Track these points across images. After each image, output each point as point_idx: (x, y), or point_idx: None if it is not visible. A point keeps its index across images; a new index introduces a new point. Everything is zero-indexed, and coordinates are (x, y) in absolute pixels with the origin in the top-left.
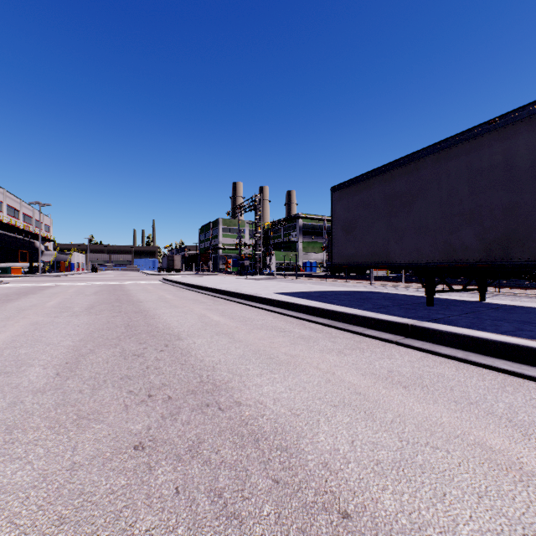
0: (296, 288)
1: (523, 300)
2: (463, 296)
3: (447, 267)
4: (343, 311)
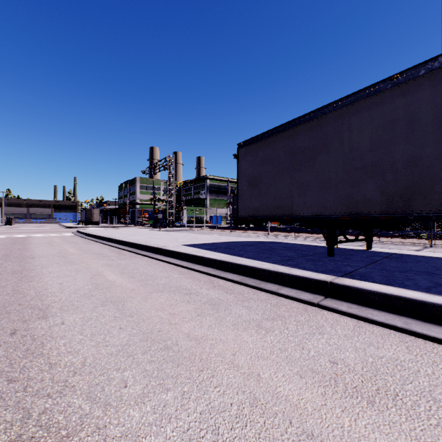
0: (205, 239)
1: (391, 247)
2: (344, 244)
3: (349, 219)
4: (254, 265)
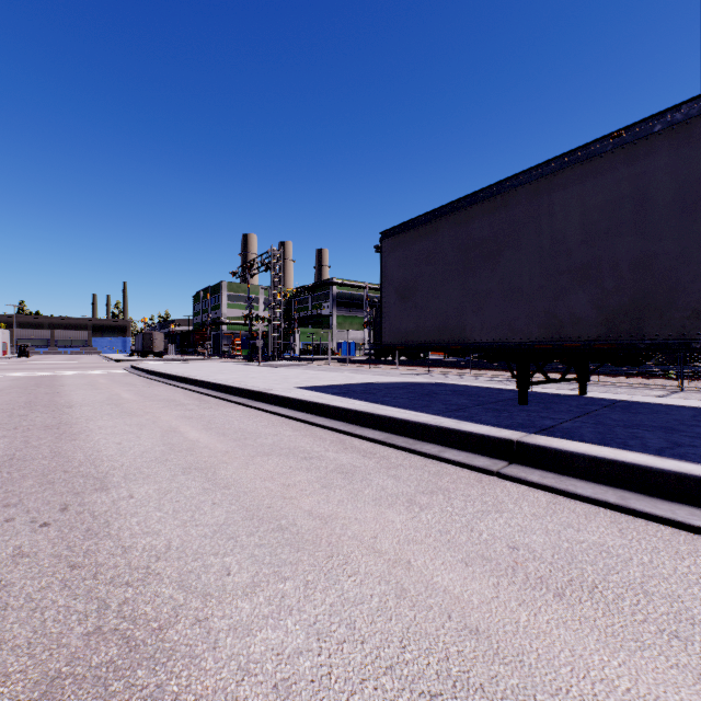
0: (330, 379)
1: (620, 391)
2: (547, 387)
3: (550, 348)
4: (405, 417)
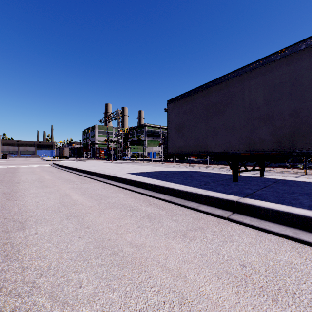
0: (144, 169)
1: (277, 174)
2: (243, 173)
3: (249, 155)
4: (180, 188)
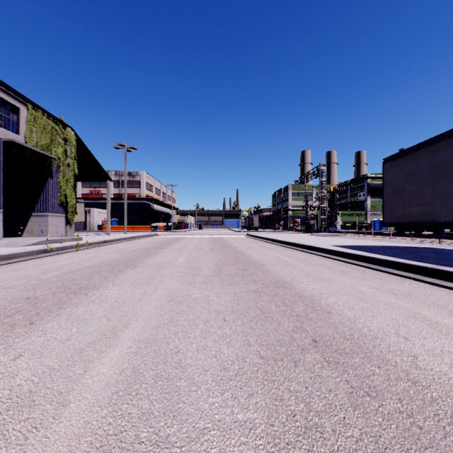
0: (352, 243)
1: None
2: None
3: None
4: (379, 257)
